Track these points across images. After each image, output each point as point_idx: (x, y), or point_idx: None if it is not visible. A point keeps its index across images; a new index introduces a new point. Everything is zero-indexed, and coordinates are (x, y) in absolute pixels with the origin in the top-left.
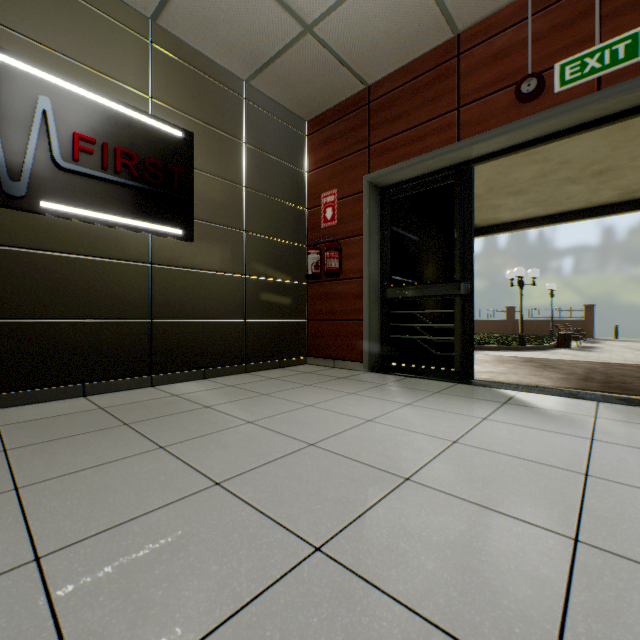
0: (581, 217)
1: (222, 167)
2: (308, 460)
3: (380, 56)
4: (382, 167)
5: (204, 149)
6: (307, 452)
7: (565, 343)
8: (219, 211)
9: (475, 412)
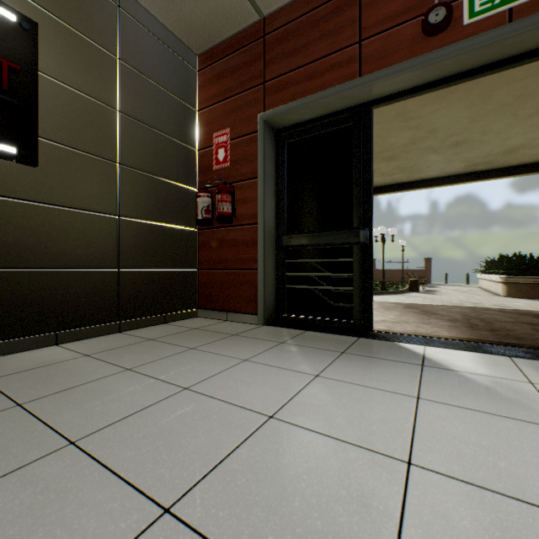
0: (435, 184)
1: (85, 80)
2: None
3: None
4: (278, 105)
5: (57, 50)
6: None
7: (415, 288)
8: (81, 133)
9: (401, 385)
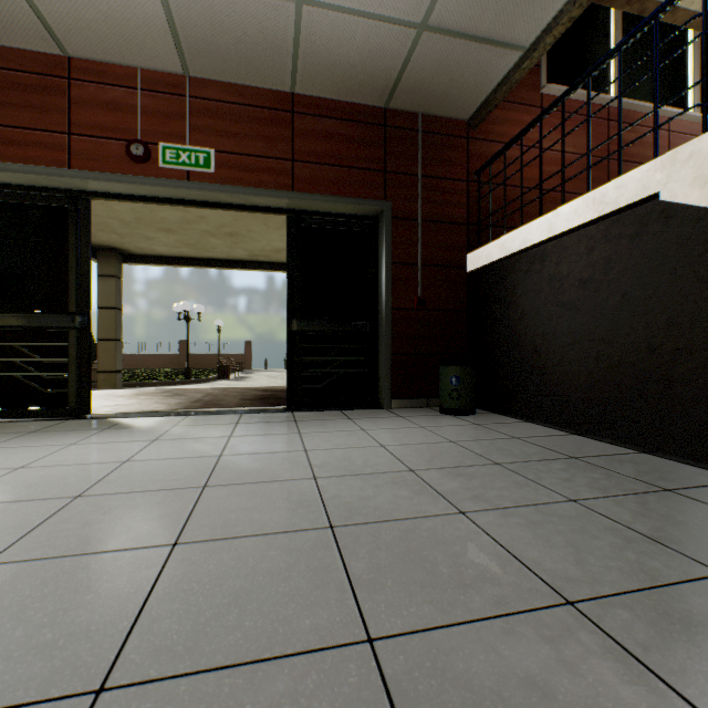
0: (226, 266)
1: None
2: None
3: None
4: None
5: None
6: None
7: (226, 375)
8: None
9: (67, 441)
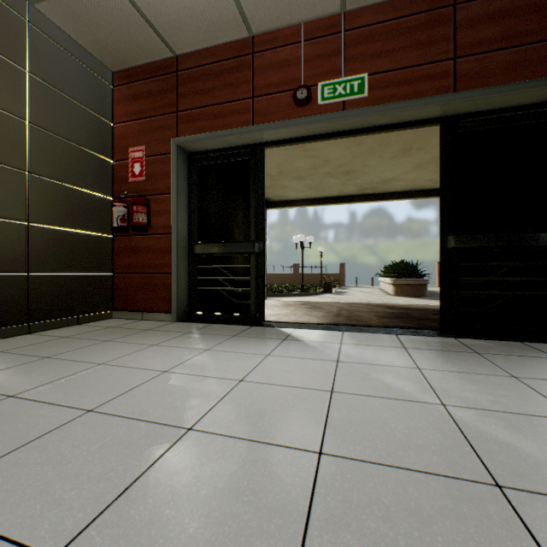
0: (337, 202)
1: None
2: (79, 432)
3: (187, 30)
4: (190, 133)
5: None
6: (81, 422)
7: (329, 290)
8: None
9: (262, 350)
